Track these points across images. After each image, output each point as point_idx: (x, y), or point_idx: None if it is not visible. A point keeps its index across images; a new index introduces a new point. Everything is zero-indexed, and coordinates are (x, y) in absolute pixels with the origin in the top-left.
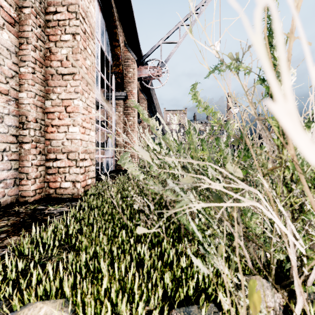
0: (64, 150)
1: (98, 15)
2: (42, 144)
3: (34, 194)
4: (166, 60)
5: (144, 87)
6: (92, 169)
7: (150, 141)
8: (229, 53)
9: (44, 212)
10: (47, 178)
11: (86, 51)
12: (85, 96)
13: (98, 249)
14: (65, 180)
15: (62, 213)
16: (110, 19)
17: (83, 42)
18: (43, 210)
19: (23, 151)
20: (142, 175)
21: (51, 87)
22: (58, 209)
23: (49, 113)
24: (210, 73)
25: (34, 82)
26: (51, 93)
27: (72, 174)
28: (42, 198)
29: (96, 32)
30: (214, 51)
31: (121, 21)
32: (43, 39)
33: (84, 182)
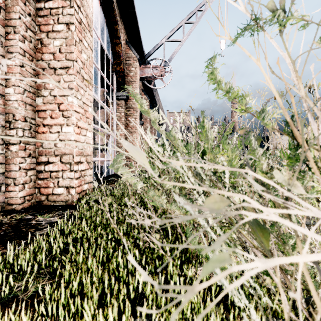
0: (57, 152)
1: (97, 9)
2: (32, 146)
3: (22, 201)
4: (169, 59)
5: (146, 87)
6: (89, 173)
7: (152, 141)
8: (268, 2)
9: (31, 223)
10: (38, 184)
11: (82, 43)
12: (81, 93)
13: (83, 280)
14: (58, 186)
15: (51, 225)
16: (111, 15)
17: (79, 33)
18: (29, 221)
19: (10, 154)
20: (140, 184)
21: (43, 83)
22: (47, 220)
23: (41, 111)
24: (237, 36)
25: (23, 76)
26: (43, 89)
27: (66, 179)
28: (32, 206)
29: (96, 27)
30: (242, 6)
31: (123, 18)
32: (33, 29)
33: (79, 187)
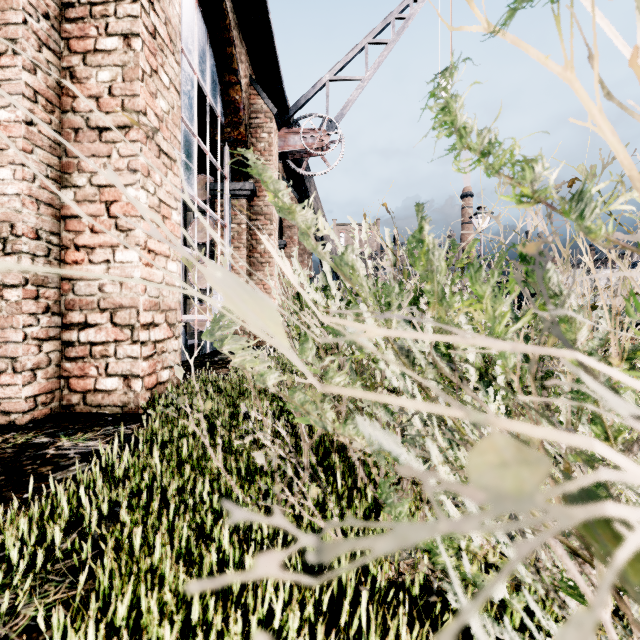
0: (105, 303)
1: (192, 14)
2: (53, 290)
3: (31, 406)
4: (338, 116)
5: (292, 174)
6: (172, 346)
7: (302, 280)
8: None
9: (45, 453)
10: (65, 369)
11: (158, 78)
12: (155, 180)
13: (143, 596)
14: (107, 374)
15: (87, 457)
16: (220, 26)
17: (150, 55)
18: (43, 449)
19: (4, 307)
20: (274, 375)
21: (75, 159)
22: (80, 446)
23: (71, 218)
24: (515, 7)
25: (32, 144)
26: (75, 172)
27: (123, 359)
28: (52, 415)
29: (189, 50)
30: None
31: (244, 32)
32: (54, 47)
33: (152, 377)
